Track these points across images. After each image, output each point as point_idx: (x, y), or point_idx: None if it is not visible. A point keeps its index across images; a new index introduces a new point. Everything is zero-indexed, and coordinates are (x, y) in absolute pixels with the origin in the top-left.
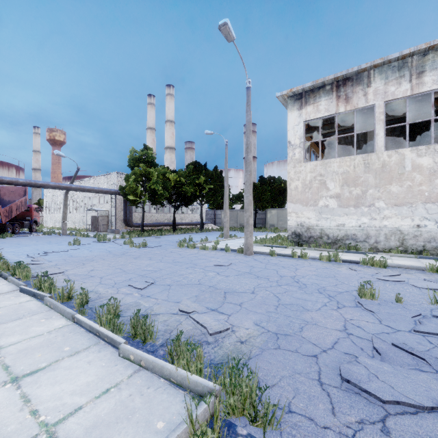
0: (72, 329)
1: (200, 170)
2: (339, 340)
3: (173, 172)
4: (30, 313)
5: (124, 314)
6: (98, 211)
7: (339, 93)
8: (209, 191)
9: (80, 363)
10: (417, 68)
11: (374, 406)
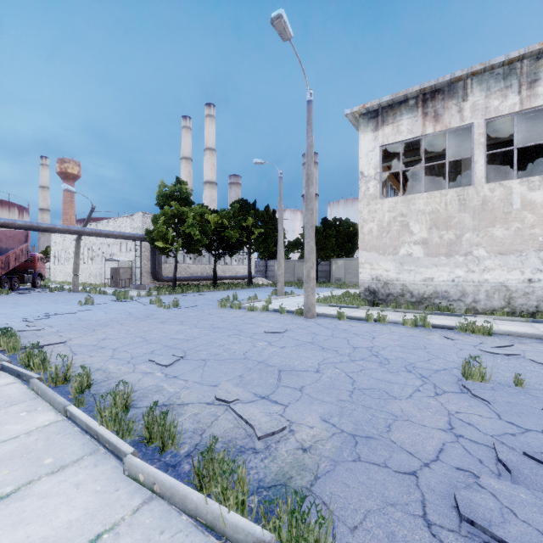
0: (62, 428)
1: (247, 209)
2: (445, 446)
3: (213, 212)
4: (7, 403)
5: (138, 404)
6: (119, 261)
7: (426, 109)
8: (259, 236)
9: (63, 487)
10: (528, 75)
11: None
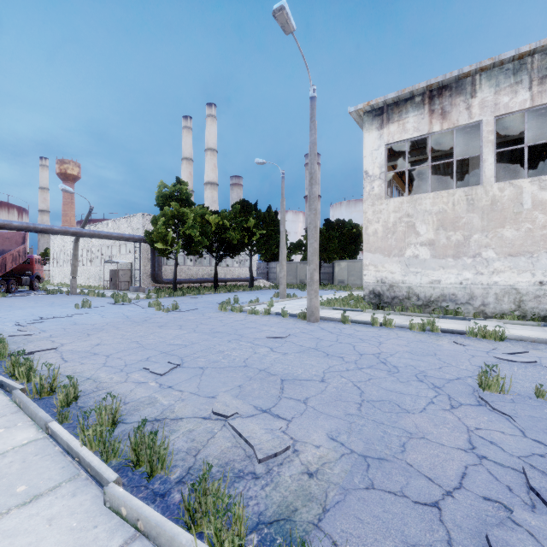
0: (42, 448)
1: (249, 210)
2: (467, 470)
3: (214, 213)
4: None
5: (128, 419)
6: (118, 263)
7: (433, 106)
8: (261, 238)
9: (34, 522)
10: (539, 70)
11: None
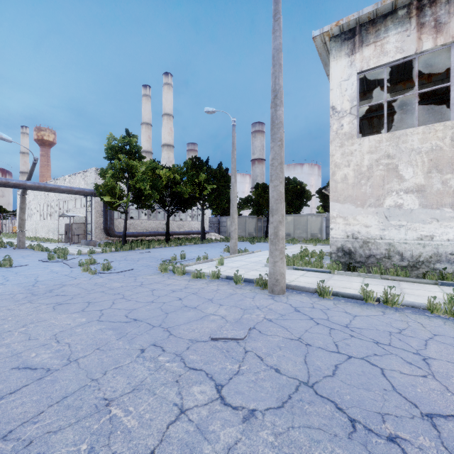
0: None
1: (200, 166)
2: None
3: (166, 168)
4: None
5: None
6: (74, 217)
7: (423, 18)
8: (212, 193)
9: None
10: None
11: None
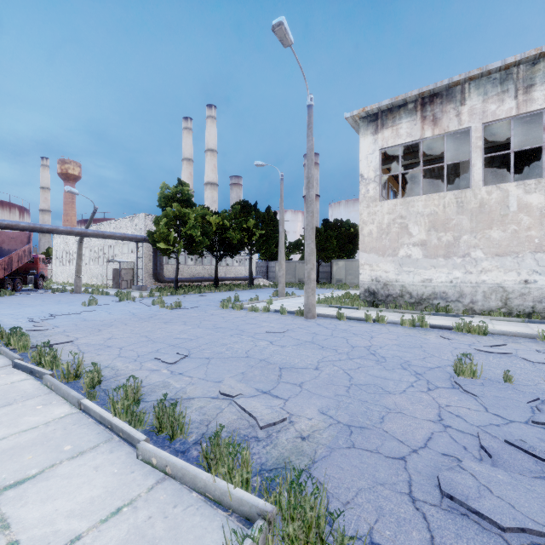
0: (78, 419)
1: (248, 211)
2: (433, 435)
3: (215, 213)
4: (23, 397)
5: (147, 398)
6: (120, 262)
7: (425, 113)
8: (260, 237)
9: (84, 469)
10: (524, 80)
11: (489, 535)
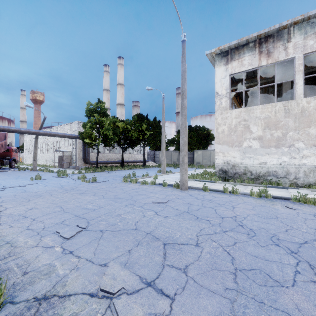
0: None
1: (142, 120)
2: None
3: (122, 121)
4: None
5: (18, 296)
6: (63, 151)
7: (261, 49)
8: (150, 136)
9: None
10: None
11: None
